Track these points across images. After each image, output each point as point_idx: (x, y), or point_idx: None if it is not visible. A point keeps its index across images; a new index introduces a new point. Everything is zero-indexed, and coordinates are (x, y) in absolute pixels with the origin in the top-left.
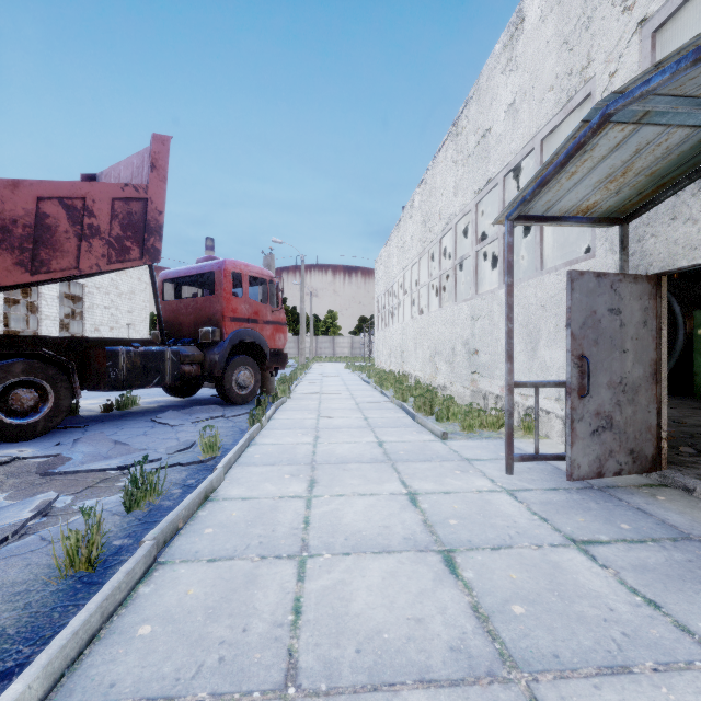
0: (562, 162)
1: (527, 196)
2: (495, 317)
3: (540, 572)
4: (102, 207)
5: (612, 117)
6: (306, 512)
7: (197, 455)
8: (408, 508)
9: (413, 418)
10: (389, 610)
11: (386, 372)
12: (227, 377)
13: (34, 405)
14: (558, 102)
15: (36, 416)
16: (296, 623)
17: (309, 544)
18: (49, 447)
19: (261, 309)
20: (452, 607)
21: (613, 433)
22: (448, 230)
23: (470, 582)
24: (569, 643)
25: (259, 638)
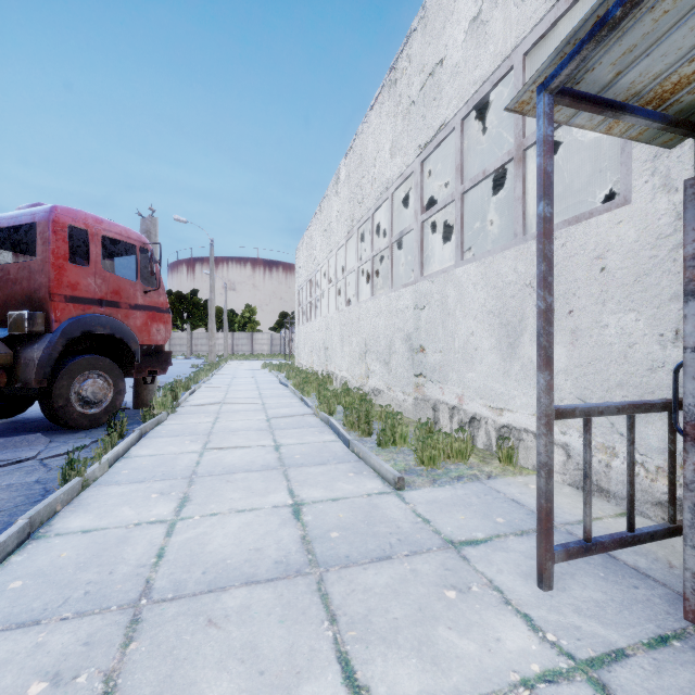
0: None
1: (614, 10)
2: (450, 303)
3: None
4: None
5: None
6: None
7: None
8: None
9: (346, 444)
10: None
11: (307, 373)
12: (59, 389)
13: None
14: None
15: None
16: None
17: None
18: None
19: (125, 287)
20: None
21: None
22: (383, 202)
23: None
24: None
25: None
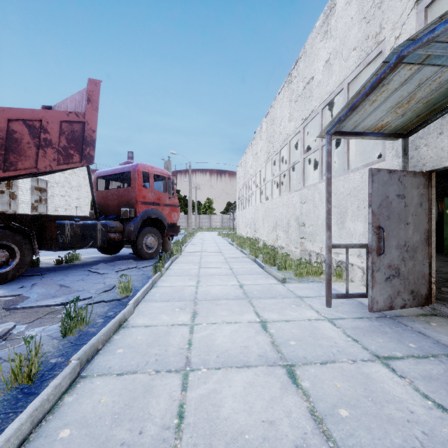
0: (367, 92)
1: (342, 117)
2: (316, 201)
3: (357, 381)
4: (53, 127)
5: (404, 59)
6: (189, 336)
7: (116, 294)
8: (260, 333)
9: (262, 268)
10: (249, 414)
11: (244, 238)
12: (139, 241)
13: (6, 261)
14: (359, 58)
15: (7, 268)
16: (179, 426)
17: (191, 361)
18: (15, 289)
19: (162, 196)
20: (295, 411)
21: (400, 279)
22: (285, 145)
23: (307, 390)
24: (384, 441)
25: (151, 439)
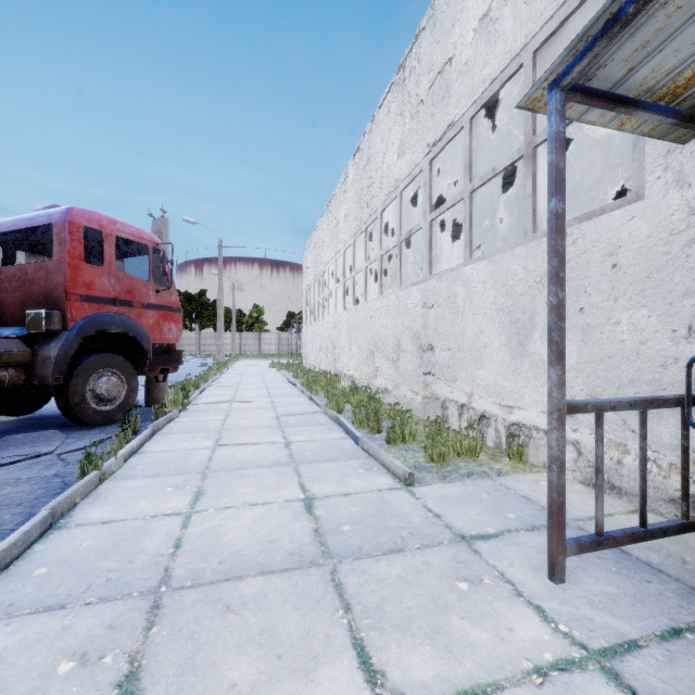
0: None
1: (626, 7)
2: (459, 301)
3: None
4: None
5: None
6: None
7: None
8: None
9: (355, 441)
10: None
11: (315, 372)
12: (74, 386)
13: None
14: None
15: None
16: None
17: None
18: None
19: (138, 286)
20: None
21: None
22: (391, 201)
23: None
24: None
25: None
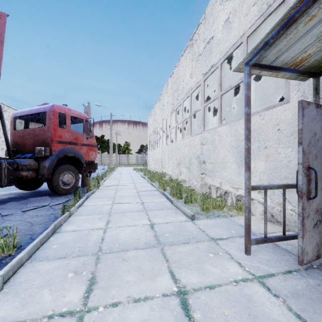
0: None
1: (270, 40)
2: (216, 142)
3: None
4: None
5: None
6: None
7: None
8: None
9: (171, 202)
10: None
11: (153, 172)
12: (55, 178)
13: None
14: (260, 10)
15: None
16: None
17: None
18: None
19: (79, 136)
20: None
21: None
22: (187, 97)
23: None
24: None
25: None
